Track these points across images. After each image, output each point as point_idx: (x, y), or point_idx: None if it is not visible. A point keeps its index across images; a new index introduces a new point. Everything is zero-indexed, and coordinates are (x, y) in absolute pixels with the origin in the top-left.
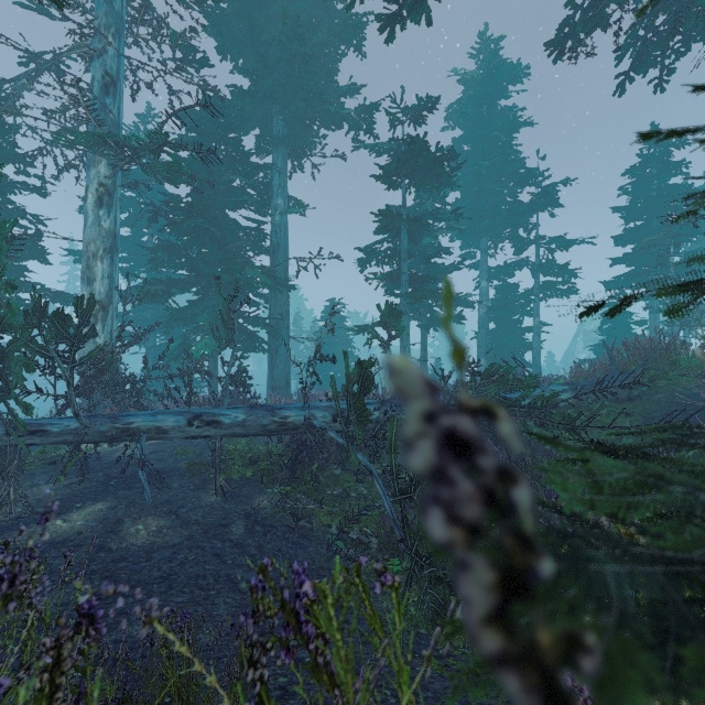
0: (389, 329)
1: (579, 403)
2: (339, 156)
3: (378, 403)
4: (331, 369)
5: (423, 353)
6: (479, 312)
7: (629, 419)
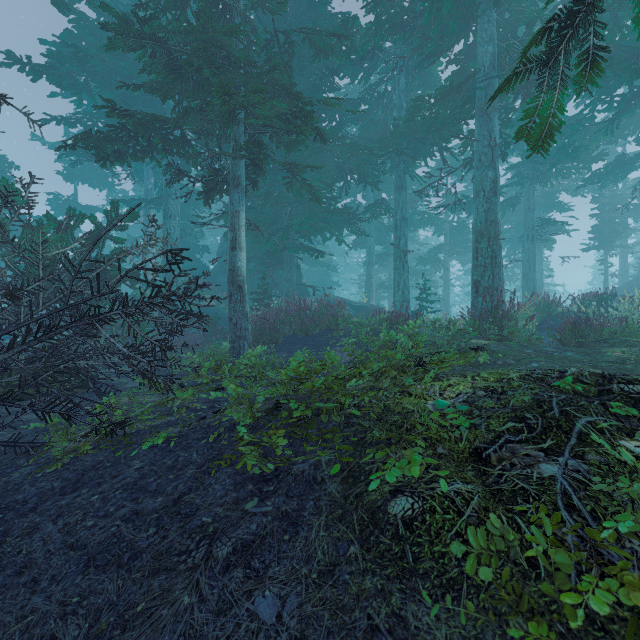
0: None
1: None
2: None
3: None
4: None
5: None
6: None
7: None
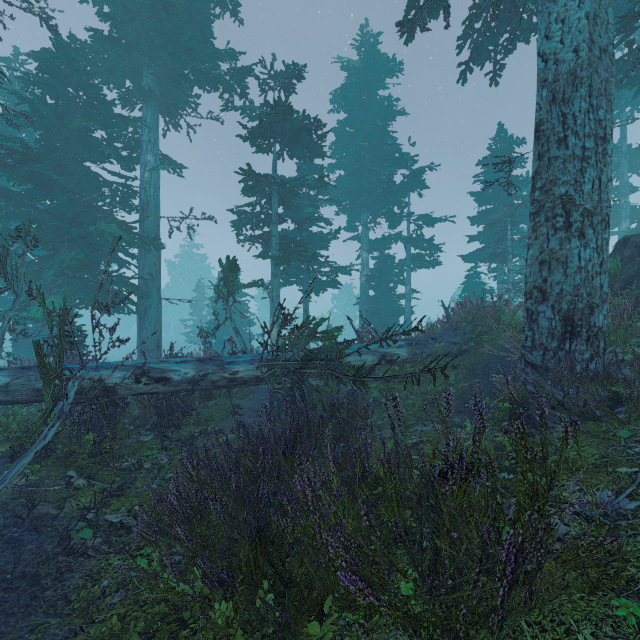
0: (229, 285)
1: (415, 358)
2: (215, 119)
3: (196, 361)
4: (225, 333)
5: (305, 316)
6: (361, 280)
7: (456, 371)
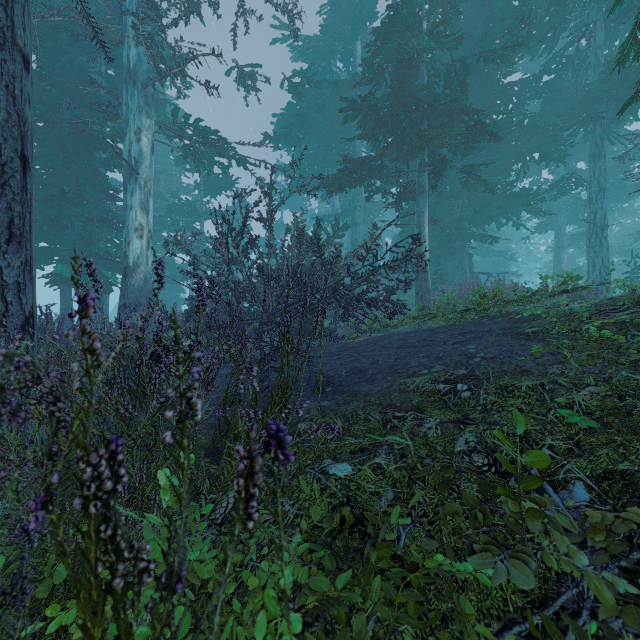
0: None
1: None
2: None
3: None
4: None
5: None
6: None
7: None
